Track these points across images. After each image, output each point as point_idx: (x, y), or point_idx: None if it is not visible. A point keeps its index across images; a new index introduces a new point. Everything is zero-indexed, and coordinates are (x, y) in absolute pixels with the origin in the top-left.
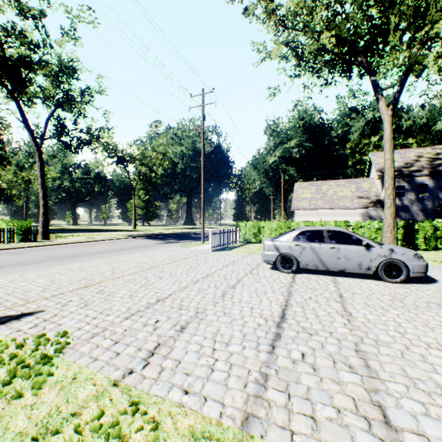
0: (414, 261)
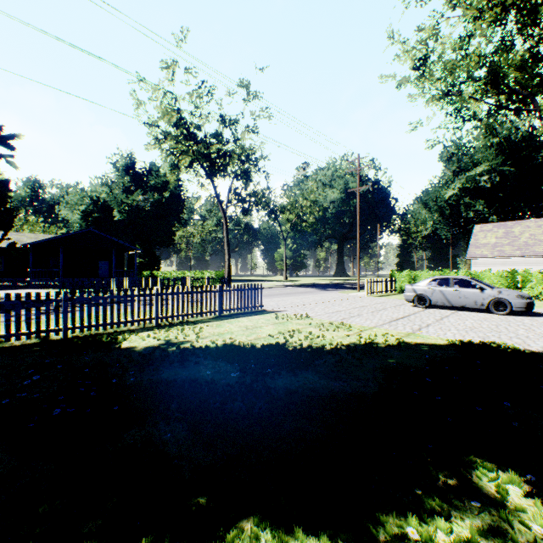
0: (516, 300)
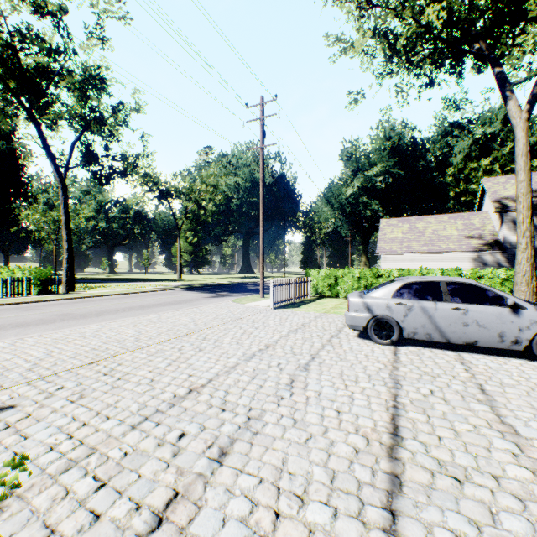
0: None
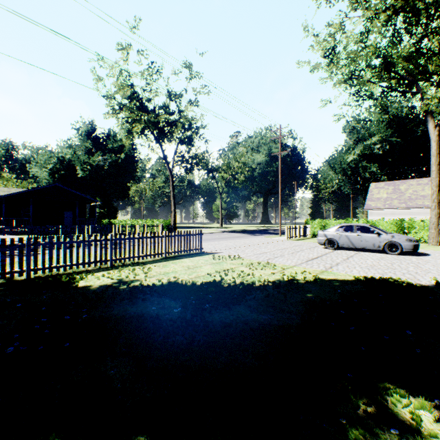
0: (406, 242)
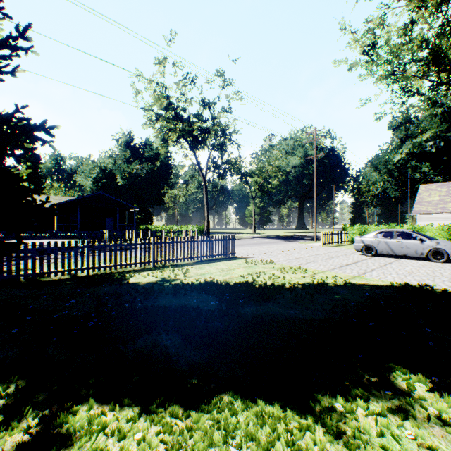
0: None
